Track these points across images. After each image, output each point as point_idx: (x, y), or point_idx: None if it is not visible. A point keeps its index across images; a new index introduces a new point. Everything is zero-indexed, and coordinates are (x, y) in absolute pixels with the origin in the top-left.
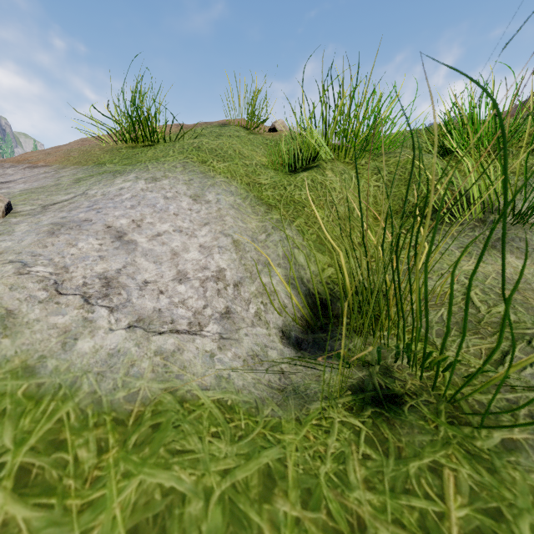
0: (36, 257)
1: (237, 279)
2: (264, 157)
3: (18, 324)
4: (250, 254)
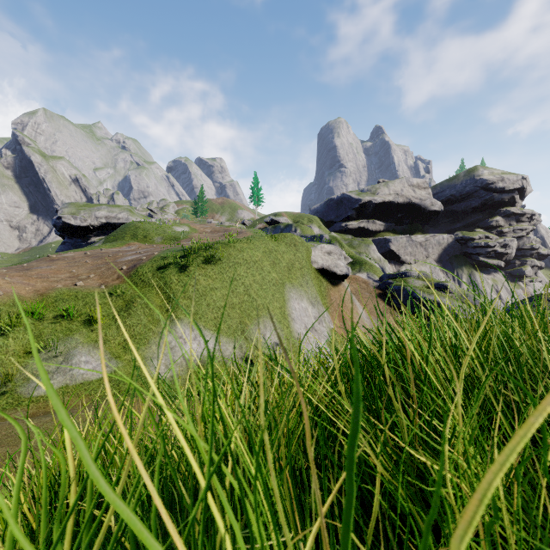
0: None
1: None
2: None
3: None
4: None
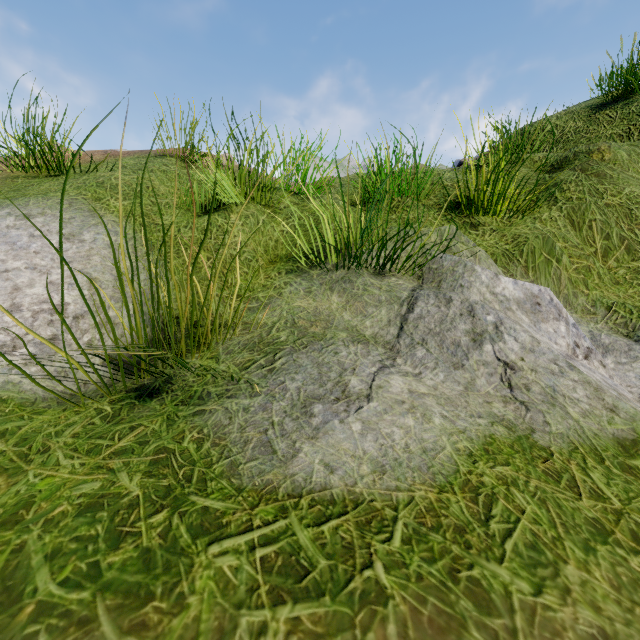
0: None
1: (80, 313)
2: (185, 195)
3: None
4: (106, 291)
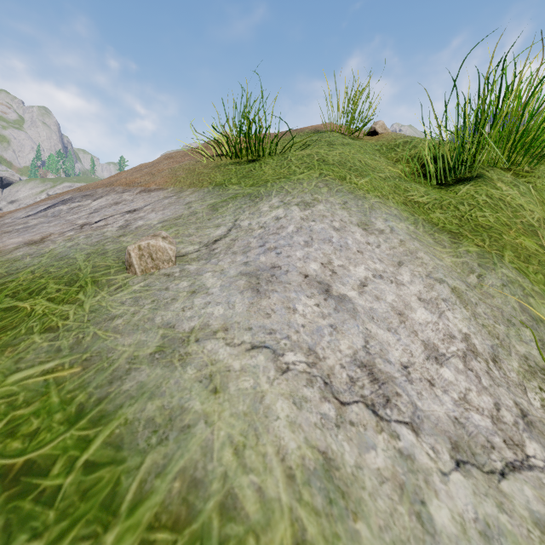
0: (271, 334)
1: (488, 350)
2: (390, 166)
3: (344, 479)
4: (480, 308)
